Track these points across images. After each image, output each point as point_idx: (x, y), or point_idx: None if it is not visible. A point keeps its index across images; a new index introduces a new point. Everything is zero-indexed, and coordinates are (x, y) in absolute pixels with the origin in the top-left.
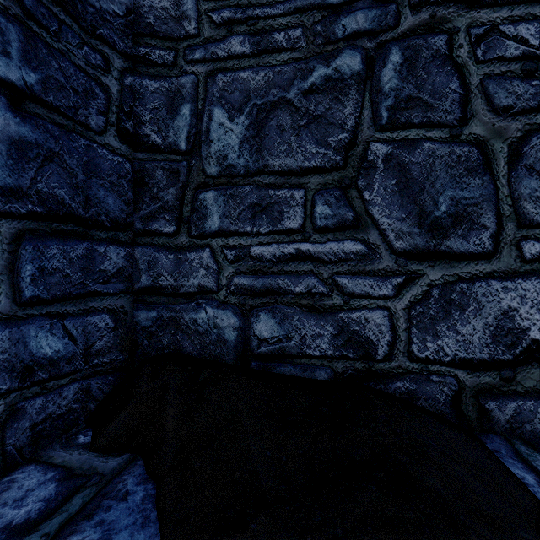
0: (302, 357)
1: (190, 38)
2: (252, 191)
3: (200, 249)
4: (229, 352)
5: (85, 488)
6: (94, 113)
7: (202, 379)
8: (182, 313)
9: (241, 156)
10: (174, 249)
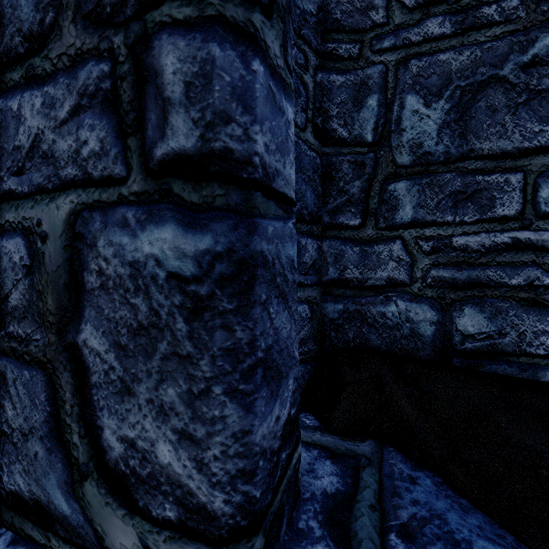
0: (520, 355)
1: (377, 27)
2: (454, 178)
3: (389, 241)
4: (424, 347)
5: (363, 468)
6: (299, 111)
7: (409, 372)
8: (368, 306)
9: (440, 142)
10: (359, 242)
